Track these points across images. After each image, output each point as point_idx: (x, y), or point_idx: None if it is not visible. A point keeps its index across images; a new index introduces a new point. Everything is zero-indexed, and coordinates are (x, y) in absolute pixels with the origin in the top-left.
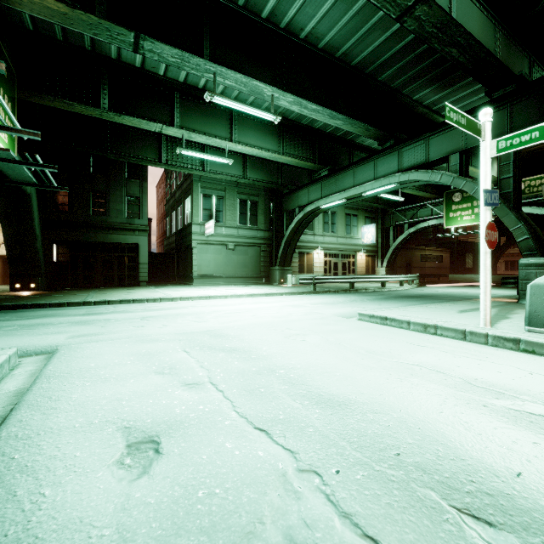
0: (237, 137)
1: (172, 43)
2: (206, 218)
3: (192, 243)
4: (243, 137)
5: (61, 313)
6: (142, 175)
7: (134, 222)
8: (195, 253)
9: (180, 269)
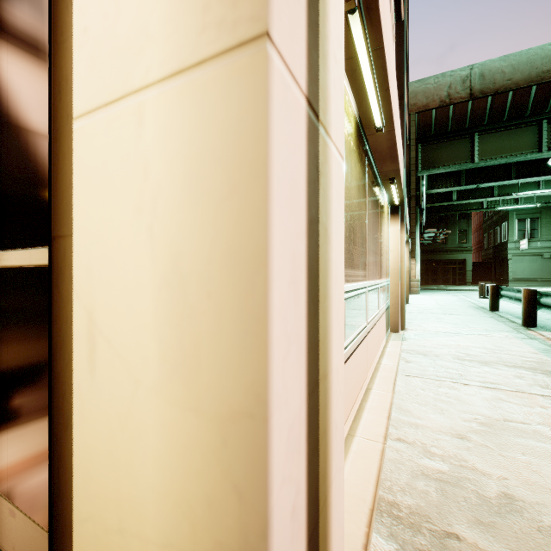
0: (544, 186)
1: (494, 178)
2: (521, 237)
3: (507, 256)
4: (550, 185)
5: (447, 291)
6: (468, 215)
7: (463, 245)
8: (510, 263)
9: (497, 274)
